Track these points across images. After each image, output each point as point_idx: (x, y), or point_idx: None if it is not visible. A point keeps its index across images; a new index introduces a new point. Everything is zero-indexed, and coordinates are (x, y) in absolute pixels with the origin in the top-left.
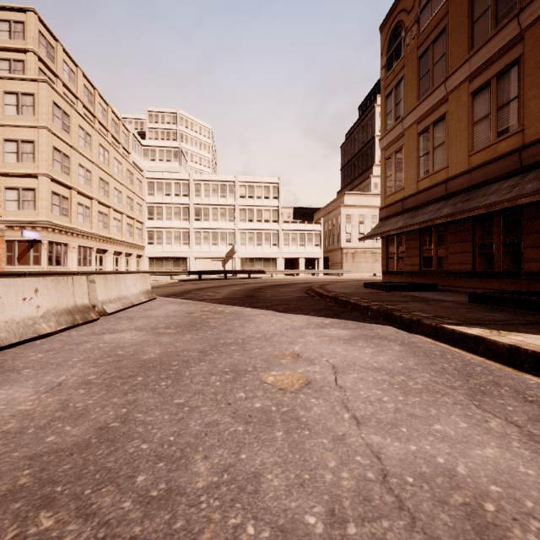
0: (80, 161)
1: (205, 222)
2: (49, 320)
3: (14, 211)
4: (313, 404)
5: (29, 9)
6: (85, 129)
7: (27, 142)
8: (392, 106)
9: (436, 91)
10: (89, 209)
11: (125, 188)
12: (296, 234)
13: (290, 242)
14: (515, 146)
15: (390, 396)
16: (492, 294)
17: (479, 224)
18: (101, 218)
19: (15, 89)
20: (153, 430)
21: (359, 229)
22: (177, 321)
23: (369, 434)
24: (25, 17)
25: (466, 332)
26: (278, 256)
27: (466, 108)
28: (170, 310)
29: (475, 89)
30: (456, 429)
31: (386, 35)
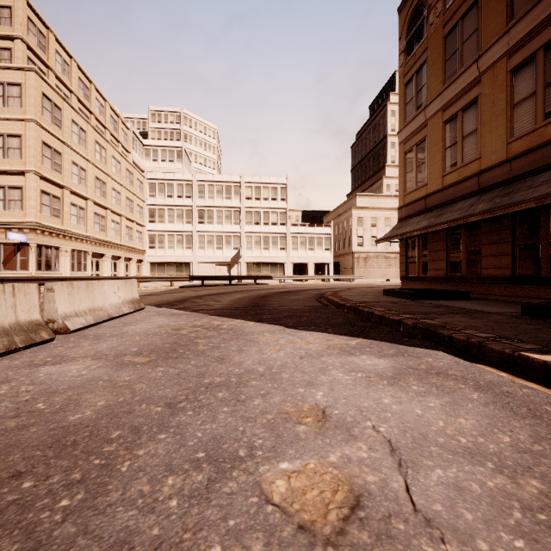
0: (73, 158)
1: (209, 225)
2: None
3: None
4: None
5: None
6: (79, 124)
7: (13, 136)
8: (413, 94)
9: (466, 72)
10: (83, 210)
11: (124, 189)
12: (305, 237)
13: (299, 246)
14: None
15: None
16: None
17: (521, 222)
18: (97, 220)
19: (0, 79)
20: None
21: (371, 233)
22: (156, 341)
23: None
24: (12, 1)
25: None
26: (286, 261)
27: (503, 88)
28: (153, 325)
29: (515, 66)
30: None
31: (405, 16)
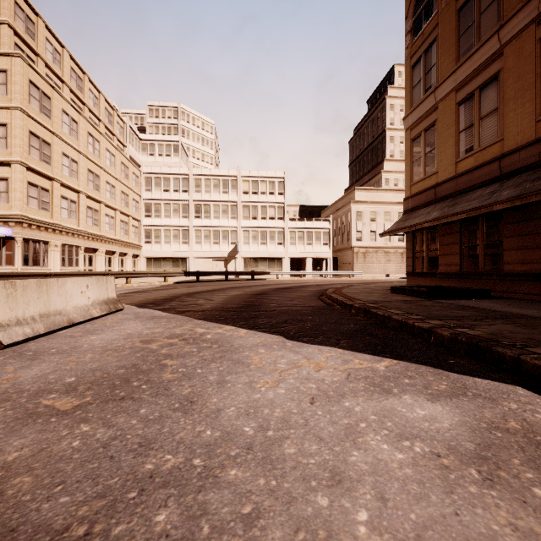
0: (64, 150)
1: (206, 219)
2: None
3: None
4: None
5: None
6: (70, 115)
7: None
8: (421, 76)
9: (485, 46)
10: (75, 204)
11: (119, 182)
12: (303, 232)
13: (297, 241)
14: None
15: None
16: None
17: None
18: (90, 214)
19: None
20: None
21: (370, 227)
22: (109, 363)
23: None
24: None
25: None
26: (284, 256)
27: (531, 59)
28: (120, 335)
29: None
30: None
31: None
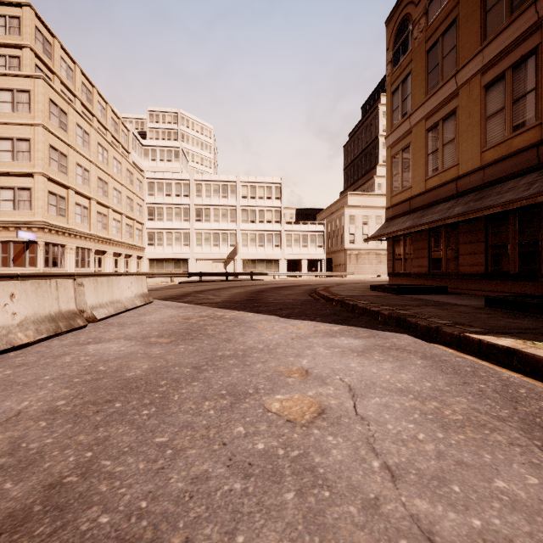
0: (78, 160)
1: (206, 223)
2: (27, 328)
3: (10, 211)
4: (331, 445)
5: (24, 4)
6: (83, 127)
7: (23, 140)
8: (399, 102)
9: (446, 85)
10: (87, 209)
11: (124, 188)
12: (299, 235)
13: (293, 243)
14: (532, 141)
15: (426, 431)
16: (512, 298)
17: (493, 224)
18: (100, 219)
19: (10, 86)
20: (121, 489)
21: (362, 230)
22: (172, 328)
23: (412, 498)
24: (21, 12)
25: (496, 343)
26: (281, 258)
27: (478, 102)
28: (165, 316)
29: (488, 82)
30: (526, 489)
31: (392, 29)
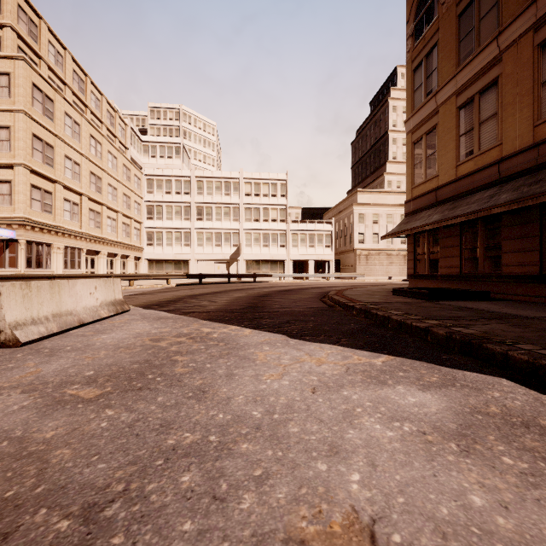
0: (67, 152)
1: (208, 222)
2: None
3: None
4: None
5: None
6: (73, 117)
7: (2, 128)
8: (422, 80)
9: (484, 51)
10: (77, 206)
11: (121, 185)
12: (305, 234)
13: (299, 243)
14: None
15: None
16: None
17: None
18: (93, 217)
19: None
20: None
21: (372, 230)
22: (124, 359)
23: None
24: None
25: None
26: (286, 259)
27: (529, 65)
28: (130, 334)
29: (544, 39)
30: None
31: None
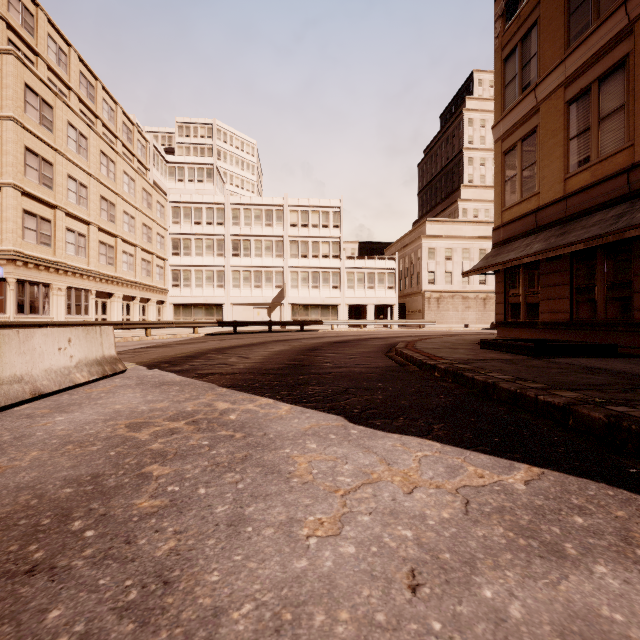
0: (70, 171)
1: (245, 258)
2: None
3: None
4: None
5: None
6: (78, 128)
7: None
8: (516, 71)
9: (606, 23)
10: (84, 238)
11: (139, 213)
12: (363, 273)
13: (356, 284)
14: None
15: None
16: None
17: None
18: (104, 251)
19: None
20: None
21: (445, 267)
22: (55, 473)
23: None
24: None
25: None
26: (340, 302)
27: None
28: (102, 413)
29: None
30: None
31: None
